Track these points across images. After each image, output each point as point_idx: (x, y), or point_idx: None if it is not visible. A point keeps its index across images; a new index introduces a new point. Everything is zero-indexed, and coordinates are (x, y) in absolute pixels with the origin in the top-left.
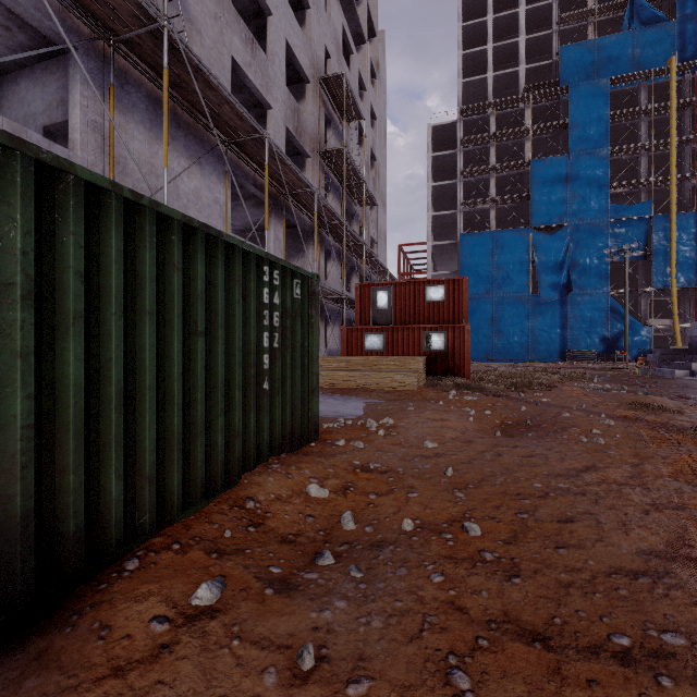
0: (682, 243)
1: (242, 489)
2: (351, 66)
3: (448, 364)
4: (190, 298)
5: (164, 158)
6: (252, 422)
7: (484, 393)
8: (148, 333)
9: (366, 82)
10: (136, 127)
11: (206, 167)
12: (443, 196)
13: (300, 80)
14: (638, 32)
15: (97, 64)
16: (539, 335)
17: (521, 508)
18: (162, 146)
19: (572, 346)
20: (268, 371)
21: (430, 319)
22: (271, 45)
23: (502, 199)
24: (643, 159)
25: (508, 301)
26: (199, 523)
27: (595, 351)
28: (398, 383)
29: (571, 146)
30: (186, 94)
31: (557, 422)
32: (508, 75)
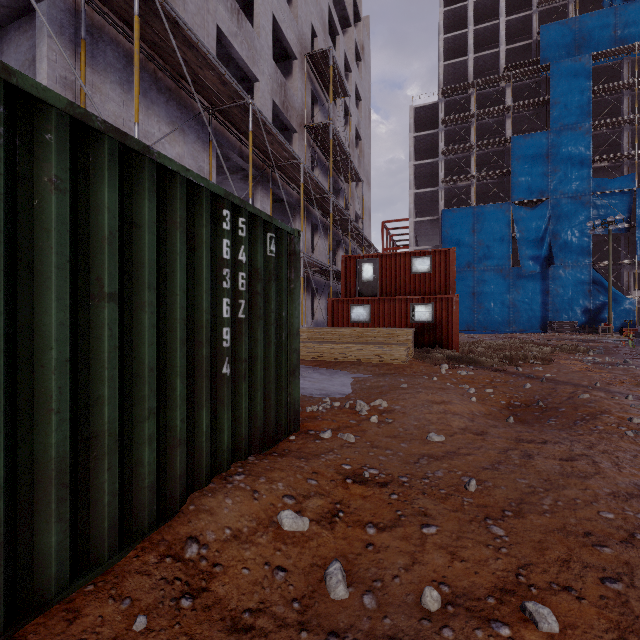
0: None
1: (183, 522)
2: (337, 47)
3: (435, 335)
4: (88, 241)
5: (135, 113)
6: (203, 420)
7: (477, 367)
8: None
9: (351, 63)
10: (112, 88)
11: (189, 134)
12: (425, 174)
13: (287, 57)
14: (620, 8)
15: (67, 17)
16: (520, 307)
17: (604, 566)
18: (142, 110)
19: (553, 318)
20: (229, 350)
21: (416, 291)
22: (258, 18)
23: (483, 176)
24: (625, 133)
25: (488, 274)
26: (97, 601)
27: (576, 322)
28: (386, 356)
29: (552, 122)
30: (166, 55)
31: (577, 404)
32: (488, 56)
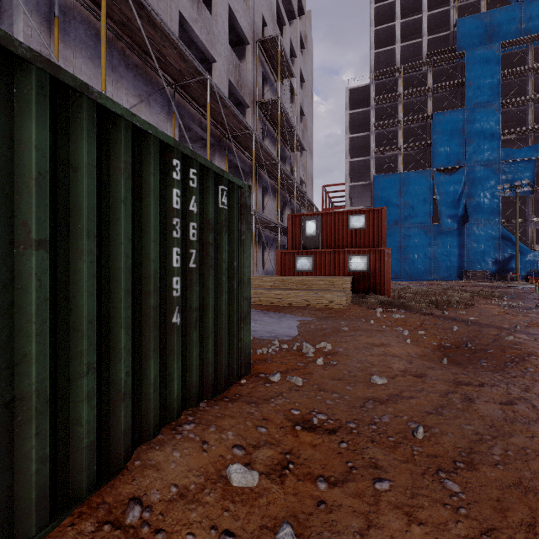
0: None
1: (127, 481)
2: (284, 36)
3: (369, 283)
4: (12, 181)
5: (102, 82)
6: (151, 371)
7: (408, 311)
8: None
9: (296, 50)
10: (84, 63)
11: (154, 106)
12: (359, 146)
13: (241, 42)
14: (525, 3)
15: None
16: (440, 259)
17: None
18: (111, 83)
19: (468, 268)
20: (179, 299)
21: (353, 244)
22: (215, 7)
23: (408, 147)
24: (530, 110)
25: (413, 230)
26: None
27: (488, 271)
28: (328, 302)
29: (467, 101)
30: (133, 34)
31: (503, 346)
32: (412, 45)
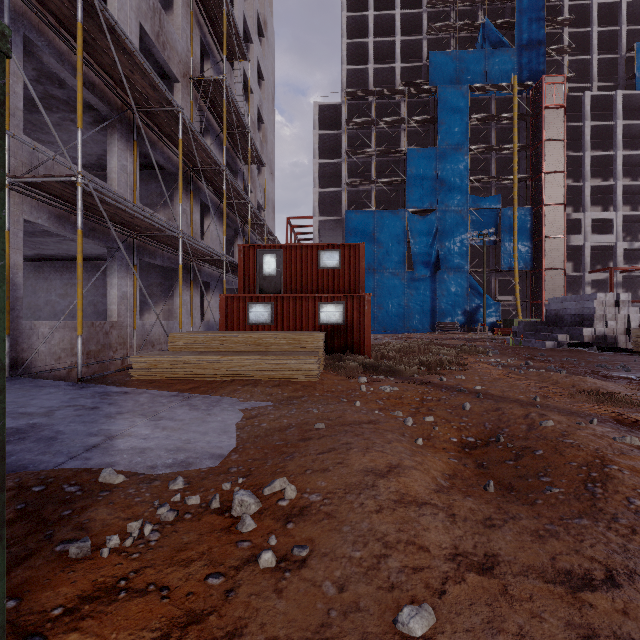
0: (521, 232)
1: None
2: (235, 6)
3: (346, 339)
4: None
5: None
6: None
7: (399, 378)
8: None
9: (252, 33)
10: None
11: None
12: (329, 174)
13: None
14: (489, 52)
15: None
16: (414, 309)
17: None
18: None
19: (440, 318)
20: None
21: (324, 288)
22: None
23: (382, 182)
24: (493, 159)
25: (387, 276)
26: None
27: (458, 322)
28: (292, 371)
29: (439, 140)
30: None
31: (551, 441)
32: (386, 70)
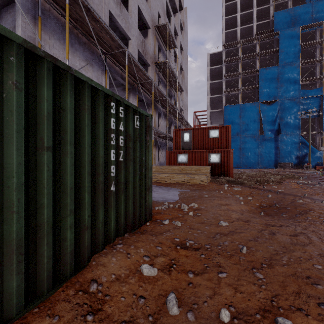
0: None
1: (89, 271)
2: (170, 23)
3: (221, 170)
4: (35, 118)
5: (66, 54)
6: (100, 215)
7: (243, 186)
8: None
9: (178, 31)
10: (55, 42)
11: (95, 66)
12: (215, 88)
13: (145, 27)
14: (315, 3)
15: (31, 5)
16: (264, 155)
17: (319, 296)
18: (70, 53)
19: (280, 161)
20: (114, 178)
21: (211, 147)
22: (130, 7)
23: (245, 88)
24: (317, 66)
25: (248, 138)
26: (40, 318)
27: (292, 163)
28: (196, 180)
29: (280, 61)
30: (83, 25)
31: (296, 206)
32: (247, 28)
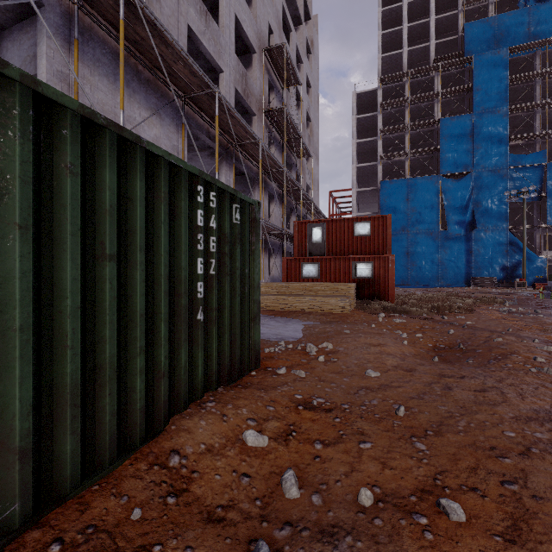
0: None
1: (167, 439)
2: (290, 42)
3: (374, 289)
4: (94, 213)
5: (120, 101)
6: (182, 357)
7: (409, 316)
8: (19, 255)
9: (302, 56)
10: (100, 80)
11: (165, 118)
12: (366, 151)
13: (247, 51)
14: (533, 8)
15: (63, 21)
16: (447, 265)
17: (504, 472)
18: (125, 98)
19: (476, 274)
20: (203, 301)
21: (358, 251)
22: (223, 18)
23: (416, 152)
24: (537, 115)
25: (420, 236)
26: (102, 497)
27: (496, 278)
28: (332, 307)
29: (475, 106)
30: (145, 51)
31: (491, 347)
32: (420, 50)
